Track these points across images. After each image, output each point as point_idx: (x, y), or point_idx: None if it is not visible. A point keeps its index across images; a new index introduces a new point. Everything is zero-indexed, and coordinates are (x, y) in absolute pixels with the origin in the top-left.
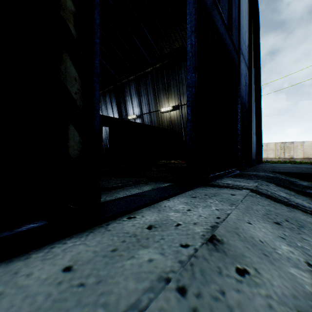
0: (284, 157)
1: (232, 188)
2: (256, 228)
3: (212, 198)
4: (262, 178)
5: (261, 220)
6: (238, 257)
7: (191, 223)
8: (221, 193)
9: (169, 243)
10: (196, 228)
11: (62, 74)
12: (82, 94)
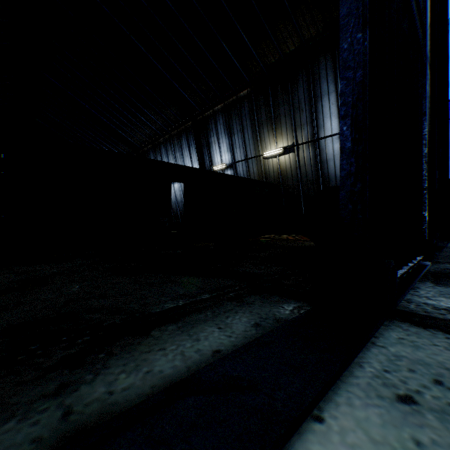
0: None
1: None
2: None
3: None
4: None
5: None
6: None
7: None
8: None
9: None
10: None
11: None
12: None
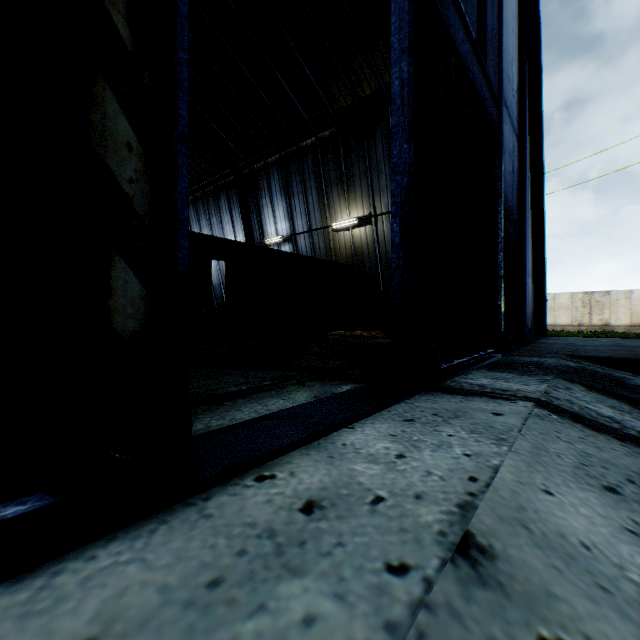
0: (590, 323)
1: (493, 397)
2: (566, 506)
3: (451, 424)
4: (554, 371)
5: (573, 481)
6: (538, 602)
7: (410, 493)
8: (469, 409)
9: (358, 559)
10: (422, 510)
11: (94, 134)
12: (148, 184)
